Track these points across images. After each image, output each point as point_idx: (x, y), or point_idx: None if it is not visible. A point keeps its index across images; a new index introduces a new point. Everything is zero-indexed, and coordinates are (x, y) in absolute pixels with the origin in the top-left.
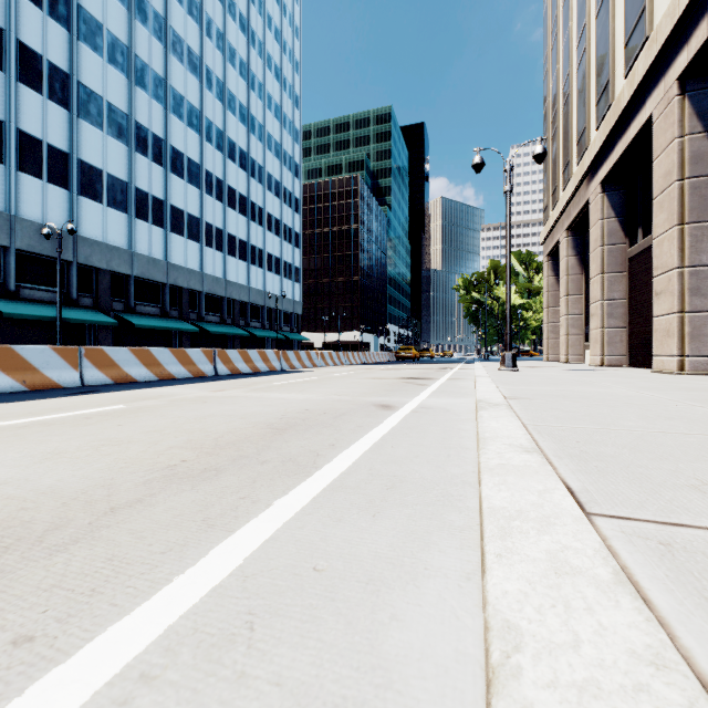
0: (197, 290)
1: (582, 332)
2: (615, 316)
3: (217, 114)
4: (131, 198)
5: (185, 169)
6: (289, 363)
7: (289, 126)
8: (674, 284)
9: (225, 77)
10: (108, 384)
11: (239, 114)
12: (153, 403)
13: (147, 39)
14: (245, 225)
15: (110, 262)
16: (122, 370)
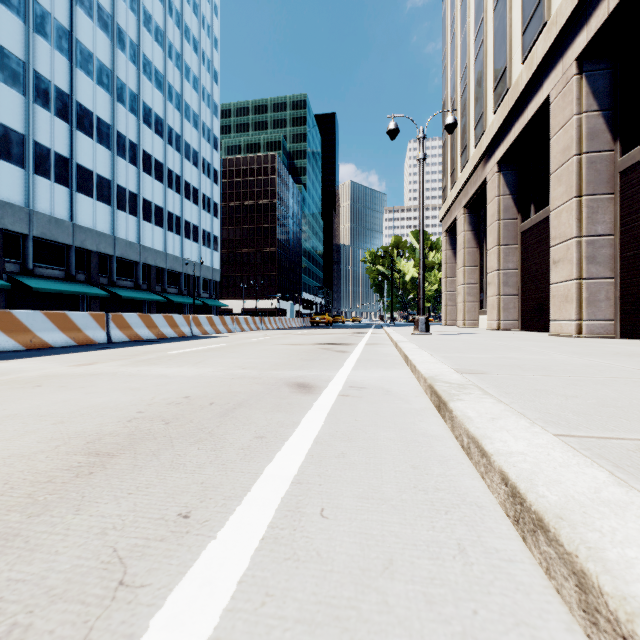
0: (108, 254)
1: (477, 299)
2: (510, 285)
3: (130, 76)
4: (28, 152)
5: (94, 128)
6: (200, 328)
7: (207, 99)
8: (573, 253)
9: (139, 41)
10: None
11: (155, 80)
12: None
13: None
14: (161, 191)
15: (1, 219)
16: None
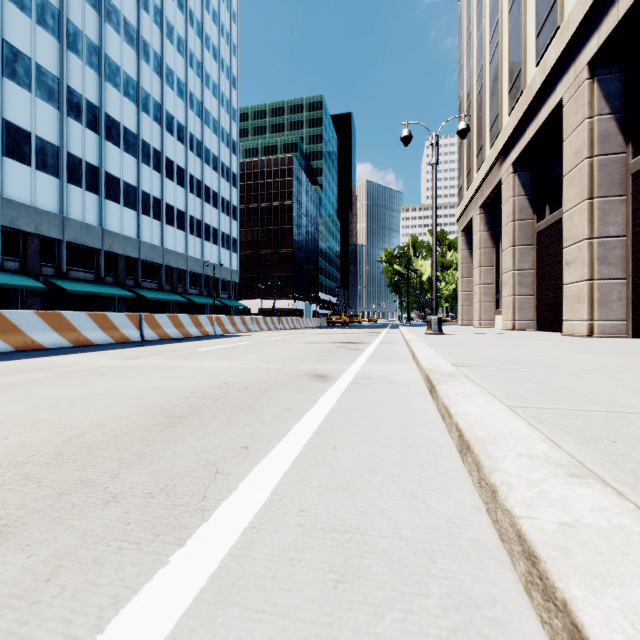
0: (134, 257)
1: (493, 299)
2: (525, 285)
3: (154, 87)
4: (62, 163)
5: (121, 138)
6: (223, 328)
7: (226, 105)
8: (584, 254)
9: (162, 52)
10: (7, 352)
11: (177, 89)
12: (34, 376)
13: (80, 5)
14: (183, 195)
15: (39, 226)
16: (26, 335)
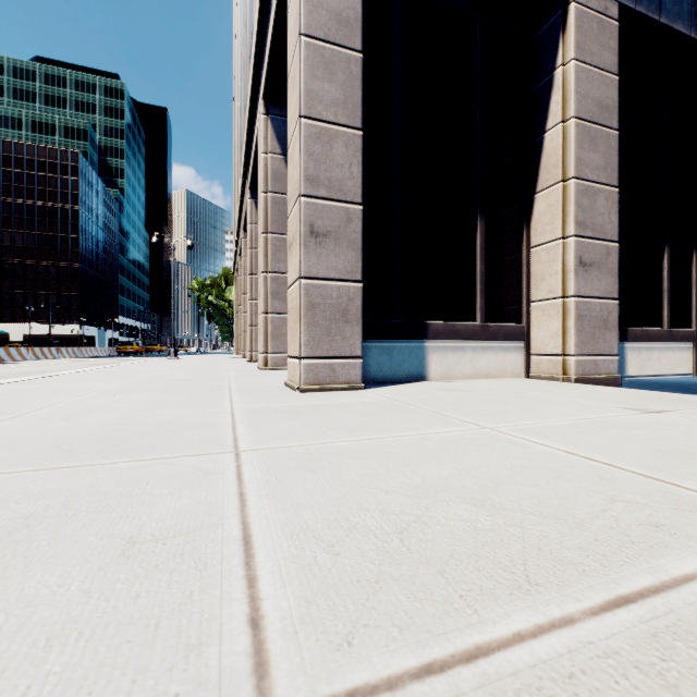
0: None
1: None
2: None
3: None
4: None
5: None
6: None
7: None
8: (242, 320)
9: None
10: None
11: None
12: None
13: None
14: None
15: None
16: None
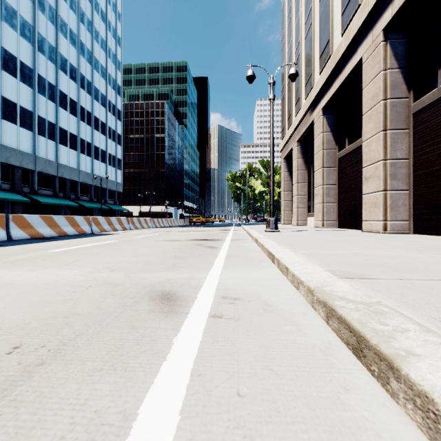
0: (30, 169)
1: (306, 206)
2: (330, 195)
3: (49, 33)
4: None
5: (17, 70)
6: (100, 227)
7: (113, 57)
8: (380, 171)
9: (57, 6)
10: None
11: (70, 38)
12: None
13: None
14: (75, 122)
15: None
16: None
